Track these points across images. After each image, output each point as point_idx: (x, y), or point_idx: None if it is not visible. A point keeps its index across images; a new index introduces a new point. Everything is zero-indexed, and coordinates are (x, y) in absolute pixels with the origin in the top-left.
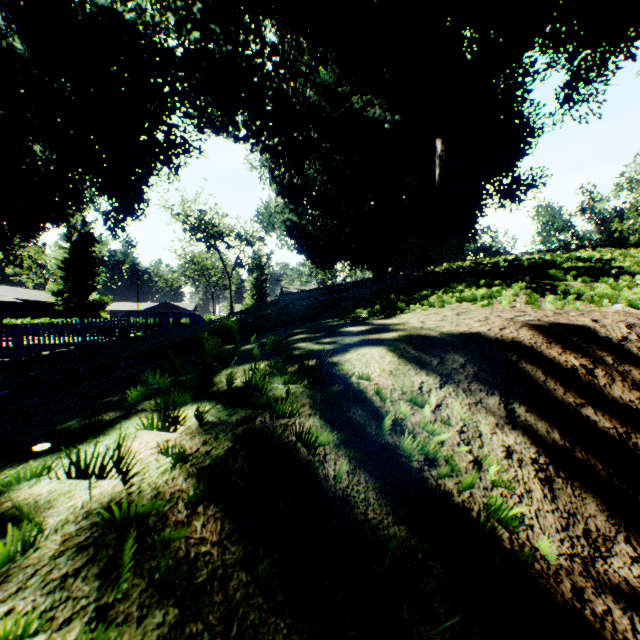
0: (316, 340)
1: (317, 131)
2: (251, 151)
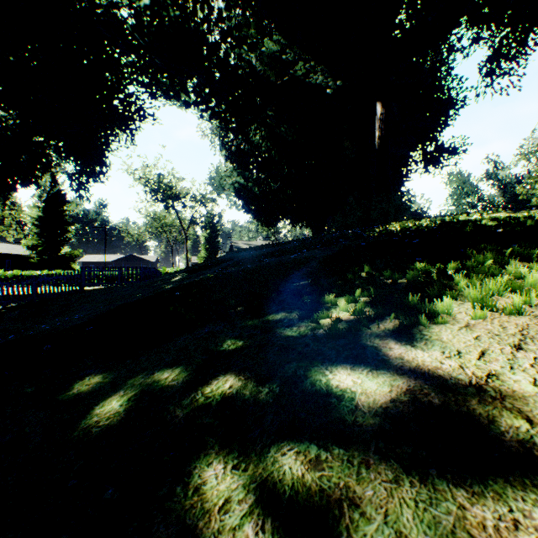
0: (257, 450)
1: (262, 98)
2: (201, 117)
